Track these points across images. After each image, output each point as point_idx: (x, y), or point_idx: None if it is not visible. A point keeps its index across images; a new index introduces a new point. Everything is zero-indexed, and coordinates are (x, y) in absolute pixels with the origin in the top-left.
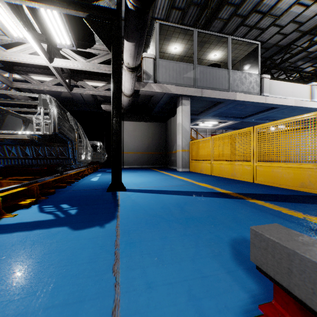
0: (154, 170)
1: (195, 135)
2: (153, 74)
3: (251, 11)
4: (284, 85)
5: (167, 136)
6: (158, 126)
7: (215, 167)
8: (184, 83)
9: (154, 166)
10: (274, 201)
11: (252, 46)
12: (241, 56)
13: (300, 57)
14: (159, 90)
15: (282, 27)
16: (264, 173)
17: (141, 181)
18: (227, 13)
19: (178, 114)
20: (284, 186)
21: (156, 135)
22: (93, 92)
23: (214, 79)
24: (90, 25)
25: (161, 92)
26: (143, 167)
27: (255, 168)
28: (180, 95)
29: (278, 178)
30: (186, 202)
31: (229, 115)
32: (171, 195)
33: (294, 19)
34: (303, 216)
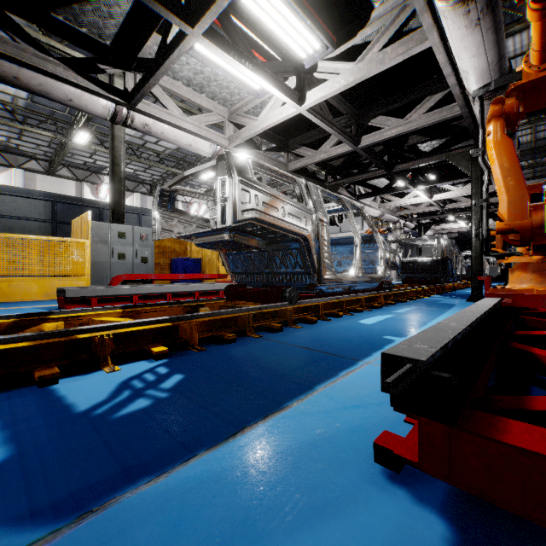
0: None
1: None
2: None
3: None
4: None
5: None
6: None
7: None
8: None
9: None
10: None
11: None
12: None
13: None
14: None
15: None
16: None
17: None
18: None
19: None
20: None
21: None
22: (490, 227)
23: None
24: (494, 221)
25: None
26: None
27: None
28: None
29: None
30: None
31: None
32: None
33: None
34: None
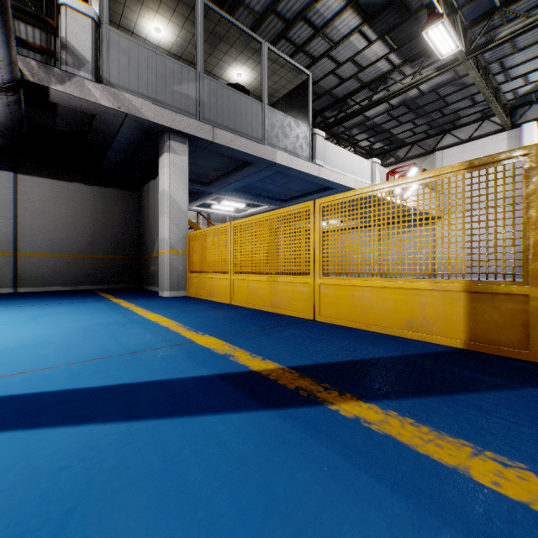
0: (101, 297)
1: (206, 226)
2: (92, 59)
3: (299, 15)
4: (342, 154)
5: (141, 221)
6: (121, 197)
7: (239, 287)
8: (174, 104)
9: (111, 287)
10: (401, 399)
11: (300, 77)
12: (283, 90)
13: (357, 122)
14: (111, 103)
15: (339, 65)
16: (336, 300)
17: (3, 342)
18: (260, 1)
19: (161, 171)
20: (375, 328)
21: (115, 218)
22: None
23: (238, 114)
24: None
25: (115, 109)
26: (79, 289)
27: (319, 289)
28: (166, 130)
29: (364, 310)
30: (78, 504)
31: (263, 192)
32: (39, 434)
33: (355, 56)
34: None
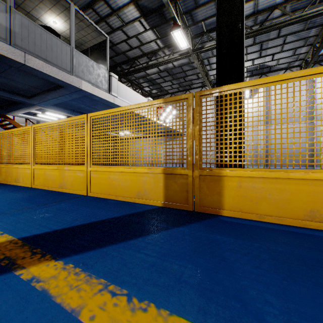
0: None
1: None
2: None
3: None
4: (129, 91)
5: None
6: None
7: (38, 174)
8: None
9: None
10: (89, 251)
11: (101, 37)
12: (90, 43)
13: (142, 75)
14: None
15: (129, 38)
16: (100, 181)
17: None
18: None
19: None
20: (121, 198)
21: None
22: None
23: (49, 49)
24: None
25: None
26: None
27: (89, 174)
28: None
29: (115, 187)
30: None
31: (78, 109)
32: None
33: (138, 35)
34: (128, 321)
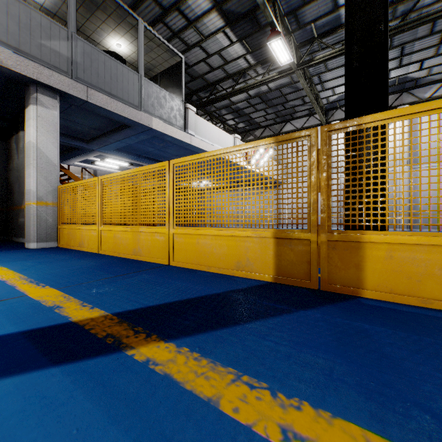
0: None
1: None
2: None
3: (174, 6)
4: (210, 127)
5: (10, 172)
6: None
7: (106, 237)
8: (41, 57)
9: None
10: (200, 334)
11: (174, 58)
12: (160, 67)
13: (225, 105)
14: None
15: (209, 56)
16: (186, 247)
17: None
18: None
19: (27, 123)
20: (214, 269)
21: None
22: None
23: (114, 79)
24: None
25: None
26: None
27: (172, 238)
28: (32, 82)
29: (206, 254)
30: None
31: (145, 154)
32: None
33: (221, 51)
34: (282, 419)
